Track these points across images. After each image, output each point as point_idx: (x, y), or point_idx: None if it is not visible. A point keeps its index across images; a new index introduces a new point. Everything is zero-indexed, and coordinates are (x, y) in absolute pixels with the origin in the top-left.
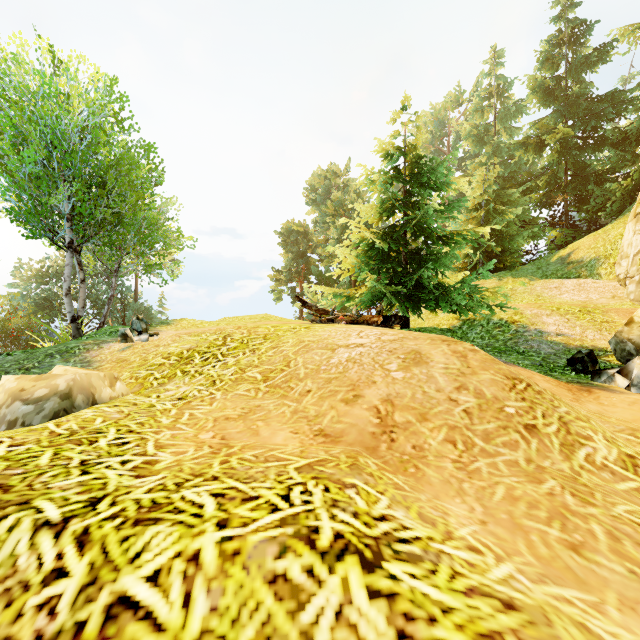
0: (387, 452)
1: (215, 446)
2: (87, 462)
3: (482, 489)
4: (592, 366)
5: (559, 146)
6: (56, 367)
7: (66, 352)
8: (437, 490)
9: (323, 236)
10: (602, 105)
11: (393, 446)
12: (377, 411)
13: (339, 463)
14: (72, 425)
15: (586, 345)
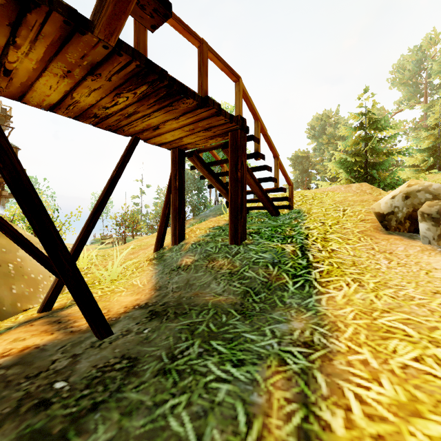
0: None
1: None
2: None
3: None
4: None
5: None
6: None
7: None
8: None
9: (319, 157)
10: None
11: None
12: None
13: None
14: None
15: None
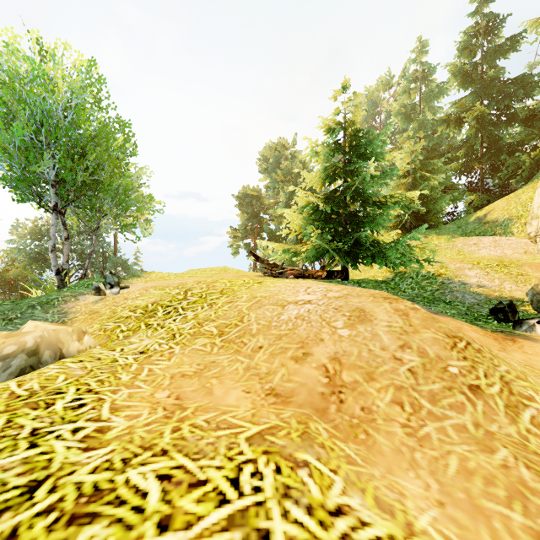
0: (336, 415)
1: (169, 408)
2: (38, 431)
3: (435, 460)
4: (512, 315)
5: (476, 122)
6: (28, 323)
7: (46, 303)
8: (389, 461)
9: (274, 199)
10: (513, 87)
11: (342, 408)
12: (325, 370)
13: (290, 431)
14: (34, 384)
15: (505, 296)
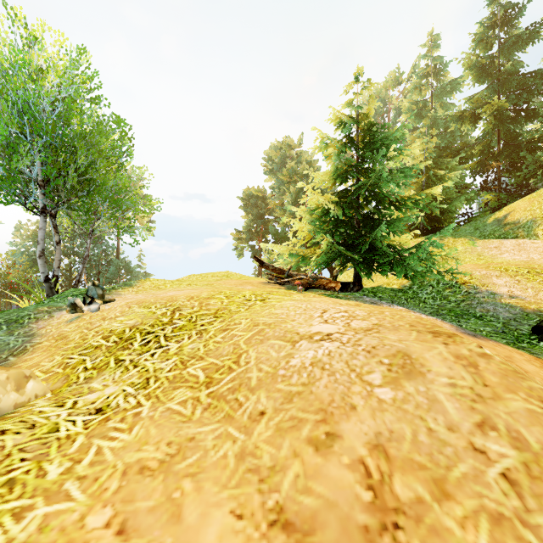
0: None
1: None
2: None
3: None
4: None
5: (493, 118)
6: None
7: (15, 322)
8: None
9: (279, 200)
10: (533, 80)
11: None
12: (365, 471)
13: None
14: None
15: None
